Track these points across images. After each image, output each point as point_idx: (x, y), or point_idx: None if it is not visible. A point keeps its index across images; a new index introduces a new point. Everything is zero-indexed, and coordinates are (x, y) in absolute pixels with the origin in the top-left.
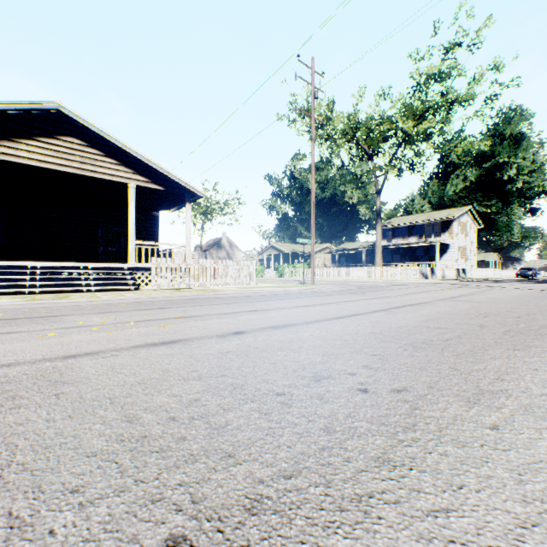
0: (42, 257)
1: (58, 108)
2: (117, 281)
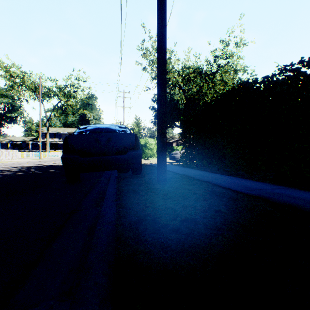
0: None
1: None
2: None
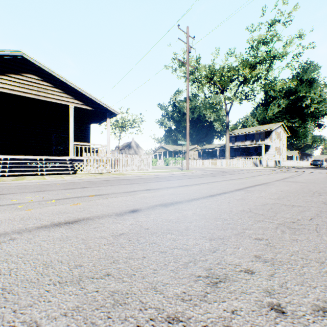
0: (15, 153)
1: (22, 54)
2: (61, 168)
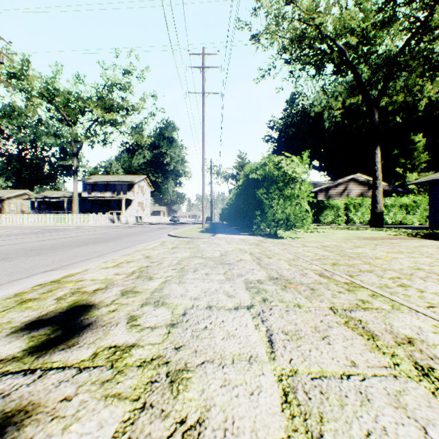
0: None
1: None
2: None
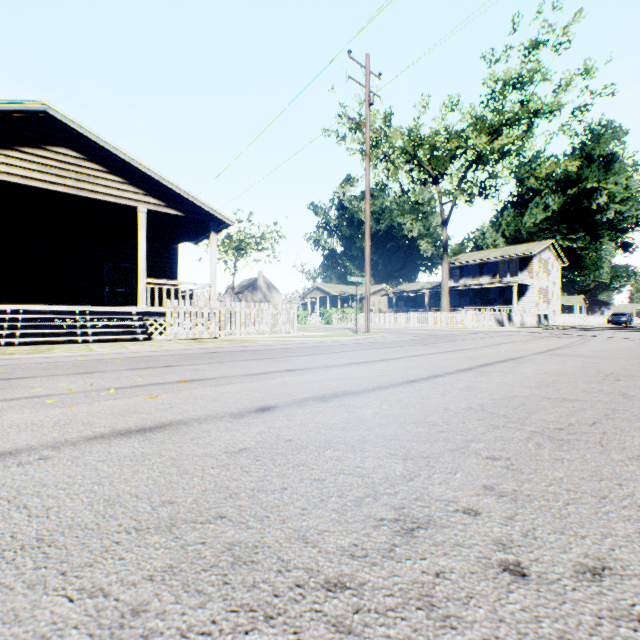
0: (32, 300)
1: (46, 109)
2: (122, 329)
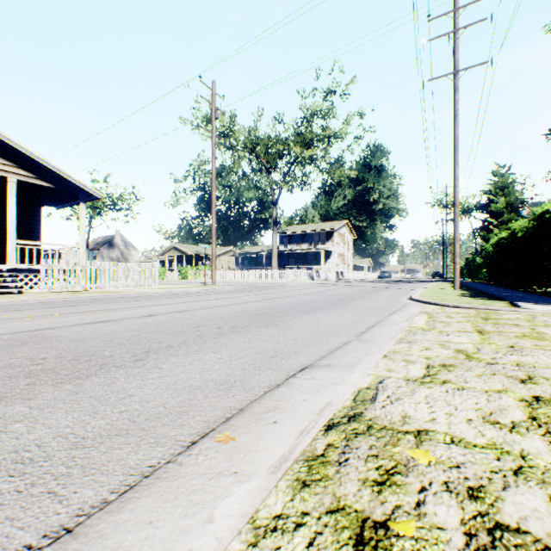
0: None
1: None
2: None
